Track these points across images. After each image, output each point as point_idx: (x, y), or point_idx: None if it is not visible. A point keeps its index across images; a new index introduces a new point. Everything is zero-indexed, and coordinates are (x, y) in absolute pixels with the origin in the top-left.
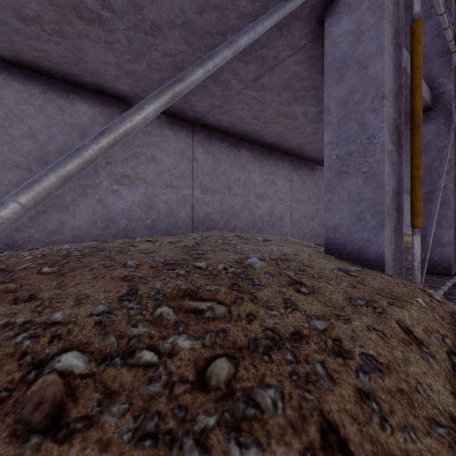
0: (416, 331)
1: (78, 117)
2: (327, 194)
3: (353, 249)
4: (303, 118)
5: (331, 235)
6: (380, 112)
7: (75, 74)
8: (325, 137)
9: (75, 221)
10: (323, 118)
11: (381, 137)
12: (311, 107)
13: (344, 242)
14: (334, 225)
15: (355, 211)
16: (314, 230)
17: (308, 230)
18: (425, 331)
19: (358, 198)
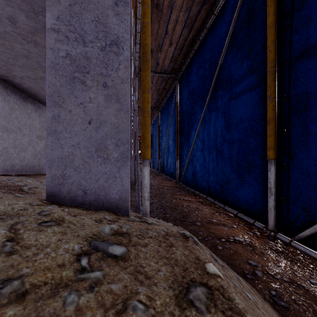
0: None
1: None
2: (51, 107)
3: (91, 189)
4: (11, 26)
5: (58, 171)
6: (124, 19)
7: None
8: (47, 18)
9: None
10: (38, 41)
11: (125, 50)
12: (22, 14)
13: (79, 180)
14: (63, 156)
15: (94, 138)
16: (26, 161)
17: (18, 161)
18: None
19: (98, 120)
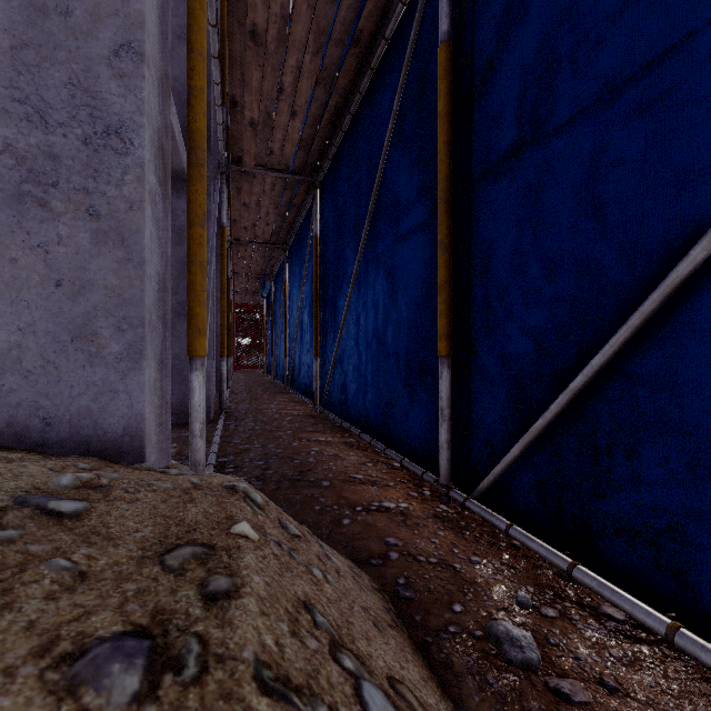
0: (290, 659)
1: None
2: None
3: (61, 416)
4: None
5: None
6: (135, 85)
7: None
8: None
9: None
10: None
11: (138, 145)
12: None
13: (33, 399)
14: None
15: (68, 315)
16: None
17: None
18: (294, 629)
19: (79, 280)
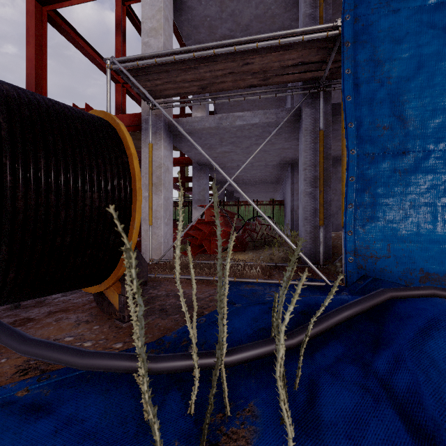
0: None
1: (338, 173)
2: None
3: None
4: None
5: None
6: None
7: (339, 157)
8: None
9: (337, 221)
10: None
11: None
12: None
13: None
14: None
15: None
16: None
17: None
18: None
19: None
